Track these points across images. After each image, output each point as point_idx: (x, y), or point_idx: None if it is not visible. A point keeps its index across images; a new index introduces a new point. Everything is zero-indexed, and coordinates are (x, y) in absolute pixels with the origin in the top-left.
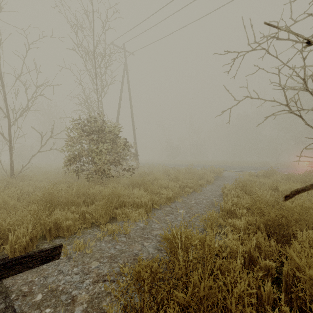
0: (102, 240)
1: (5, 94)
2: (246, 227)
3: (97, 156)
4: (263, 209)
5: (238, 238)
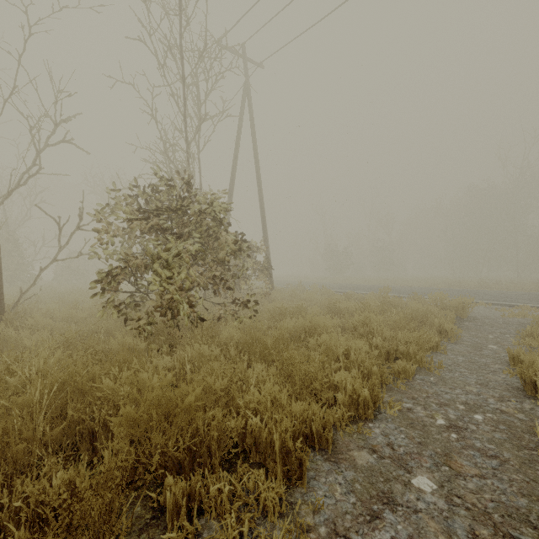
0: None
1: None
2: None
3: (162, 269)
4: None
5: None
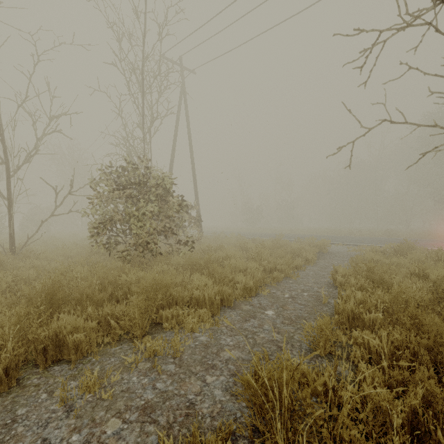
0: (133, 370)
1: (1, 129)
2: (390, 350)
3: (137, 222)
4: (421, 318)
5: (382, 377)
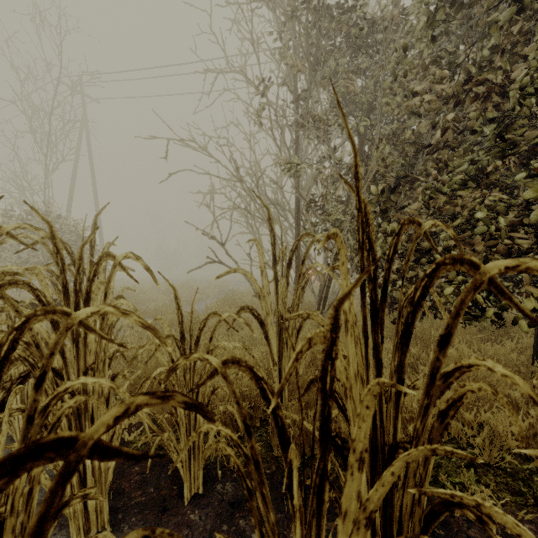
0: None
1: None
2: None
3: None
4: (227, 301)
5: None
